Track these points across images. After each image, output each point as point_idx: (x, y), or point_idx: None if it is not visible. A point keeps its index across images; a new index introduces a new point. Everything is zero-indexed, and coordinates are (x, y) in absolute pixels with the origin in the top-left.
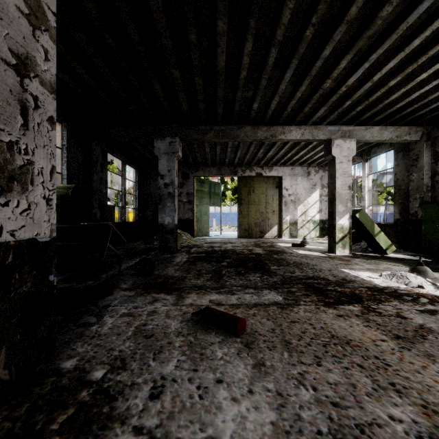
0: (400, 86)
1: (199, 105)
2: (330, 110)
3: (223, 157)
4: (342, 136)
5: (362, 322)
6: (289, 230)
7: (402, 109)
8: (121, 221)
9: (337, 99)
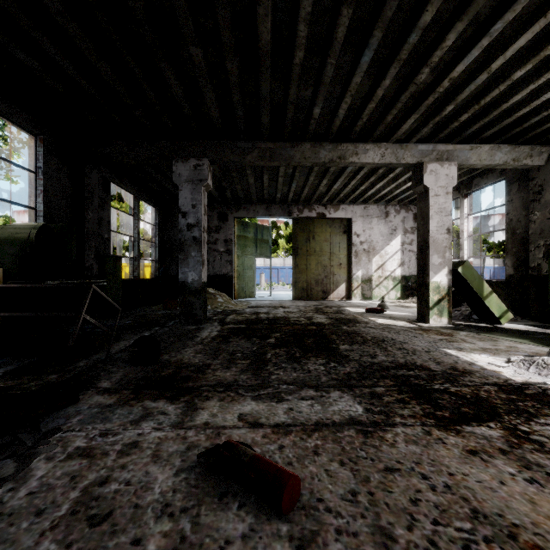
0: (528, 81)
1: (236, 110)
2: (423, 121)
3: (273, 191)
4: (438, 158)
5: (518, 468)
6: (360, 289)
7: (524, 119)
8: (133, 278)
9: (433, 103)
